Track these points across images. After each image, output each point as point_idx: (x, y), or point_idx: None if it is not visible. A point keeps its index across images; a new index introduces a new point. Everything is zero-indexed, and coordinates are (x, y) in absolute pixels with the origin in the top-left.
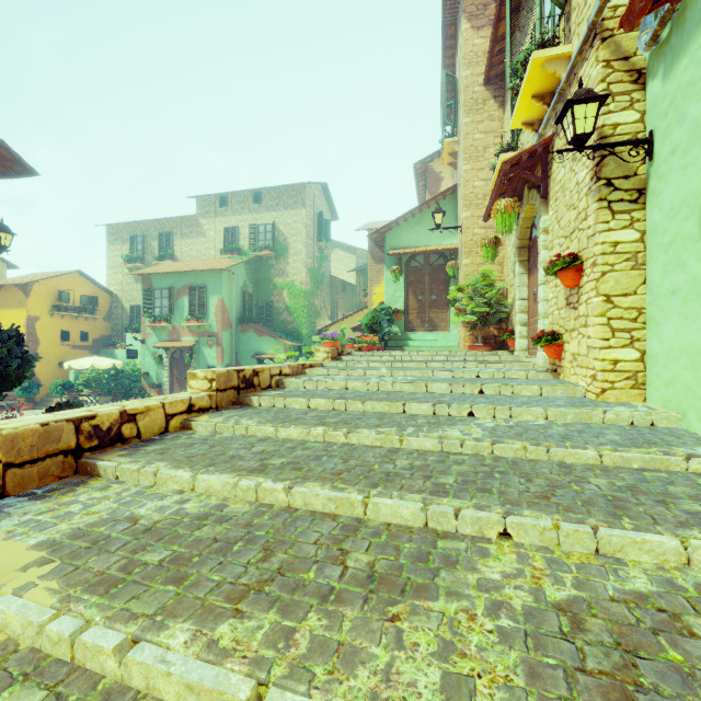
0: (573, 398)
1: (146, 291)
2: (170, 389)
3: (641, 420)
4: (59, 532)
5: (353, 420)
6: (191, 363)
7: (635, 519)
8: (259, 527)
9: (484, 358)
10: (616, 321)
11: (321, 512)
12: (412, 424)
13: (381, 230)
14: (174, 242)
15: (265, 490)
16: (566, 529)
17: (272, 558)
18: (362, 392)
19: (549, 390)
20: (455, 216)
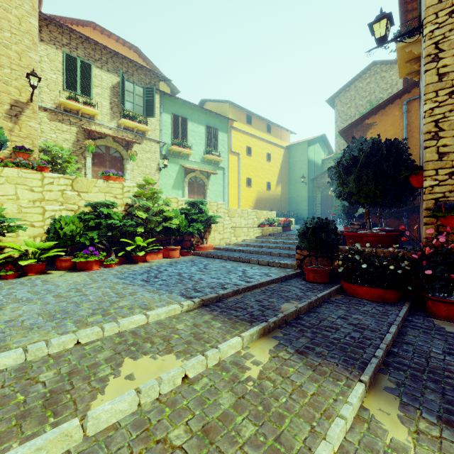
0: None
1: None
2: None
3: None
4: None
5: None
6: None
7: None
8: None
9: None
10: None
11: None
12: None
13: None
14: None
15: None
16: None
17: None
18: None
19: None
20: None
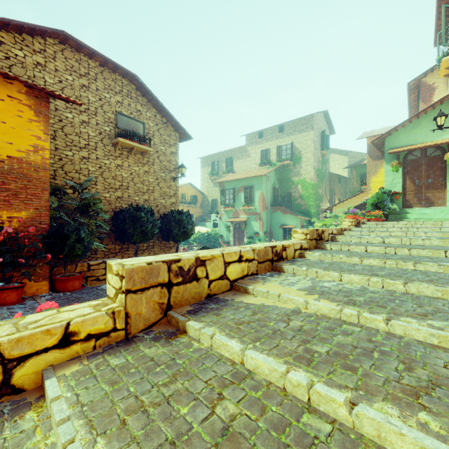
0: None
1: (221, 191)
2: (233, 244)
3: None
4: (301, 287)
5: (409, 258)
6: (244, 230)
7: None
8: (399, 297)
9: None
10: None
11: (430, 296)
12: None
13: (381, 136)
14: (233, 162)
15: (388, 283)
16: None
17: (423, 307)
18: (398, 245)
19: None
20: None
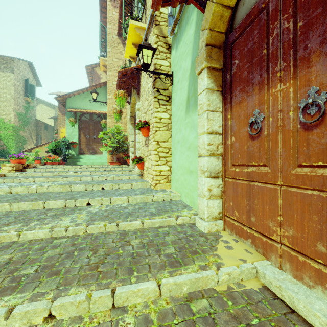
0: (145, 188)
1: None
2: None
3: (167, 198)
4: None
5: None
6: None
7: (140, 271)
8: None
9: (115, 169)
10: (161, 153)
11: None
12: (40, 218)
13: (63, 96)
14: None
15: None
16: (94, 298)
17: None
18: (20, 195)
19: (135, 185)
20: (106, 97)
